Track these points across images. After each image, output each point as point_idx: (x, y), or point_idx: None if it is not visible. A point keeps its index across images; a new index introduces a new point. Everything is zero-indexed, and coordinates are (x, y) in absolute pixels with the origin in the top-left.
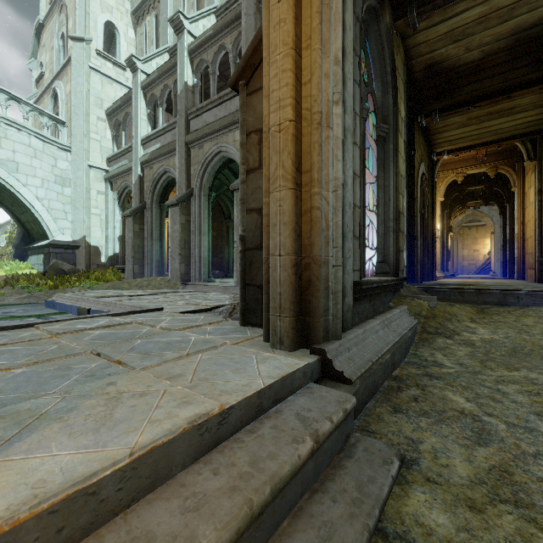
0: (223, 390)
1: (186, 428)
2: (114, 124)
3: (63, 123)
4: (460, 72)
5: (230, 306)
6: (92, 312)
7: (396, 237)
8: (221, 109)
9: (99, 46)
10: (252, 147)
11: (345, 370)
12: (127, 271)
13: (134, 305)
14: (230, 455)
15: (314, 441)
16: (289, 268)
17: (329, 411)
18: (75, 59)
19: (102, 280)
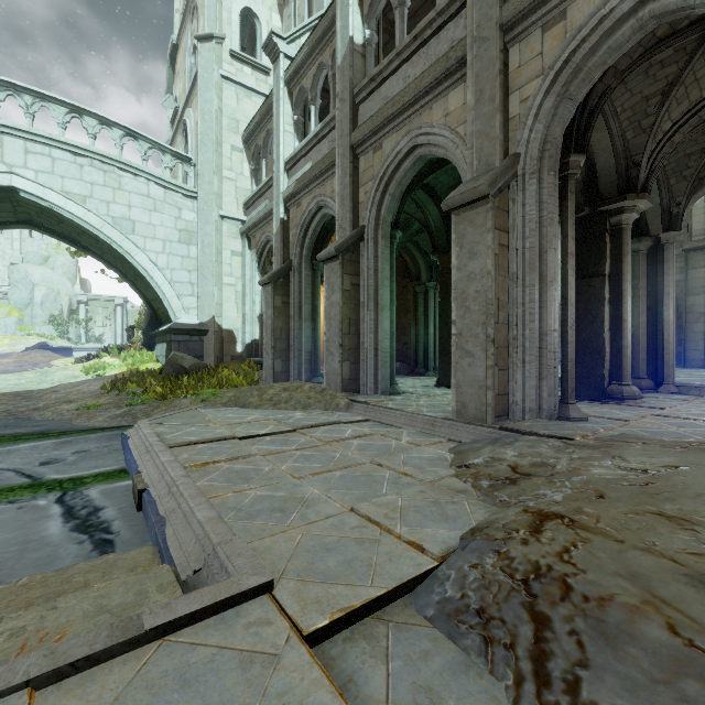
0: None
1: None
2: (252, 153)
3: (189, 161)
4: None
5: (508, 584)
6: (143, 503)
7: None
8: (416, 62)
9: (234, 45)
10: None
11: None
12: (265, 368)
13: (205, 530)
14: None
15: None
16: None
17: None
18: (203, 68)
19: (227, 385)
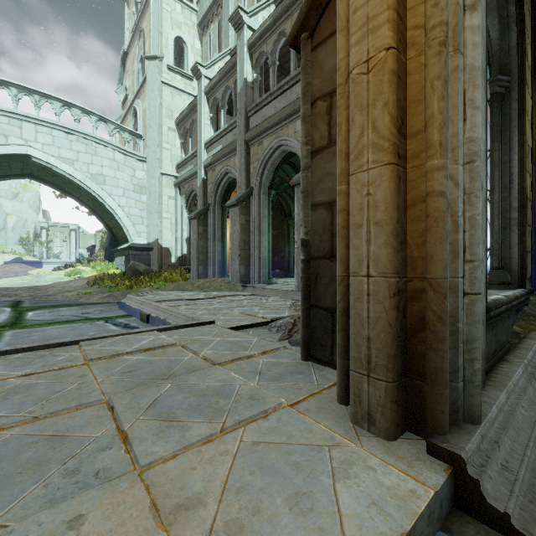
0: None
1: None
2: (182, 132)
3: (140, 137)
4: None
5: (289, 321)
6: (151, 318)
7: (522, 233)
8: (280, 100)
9: (170, 61)
10: (318, 119)
11: (511, 509)
12: (192, 271)
13: (187, 315)
14: None
15: None
16: (386, 298)
17: None
18: (150, 77)
19: (169, 280)
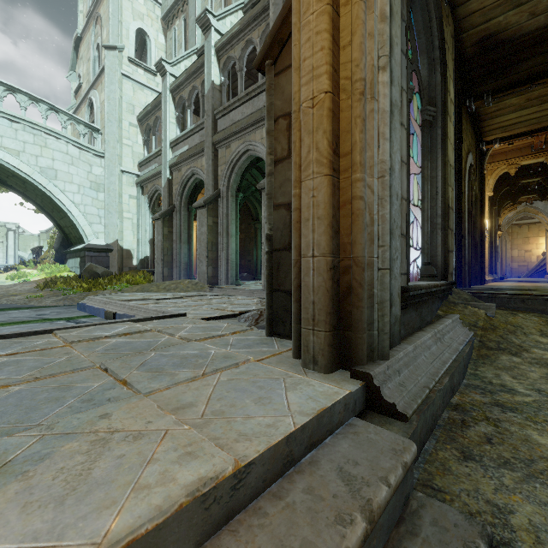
0: (241, 433)
1: (183, 504)
2: (144, 129)
3: (97, 130)
4: (520, 44)
5: (256, 312)
6: (118, 316)
7: (445, 236)
8: (248, 106)
9: (131, 53)
10: (280, 134)
11: (398, 401)
12: (157, 273)
13: (157, 310)
14: (247, 540)
15: (367, 521)
16: (325, 272)
17: (383, 466)
18: (109, 68)
19: (132, 283)
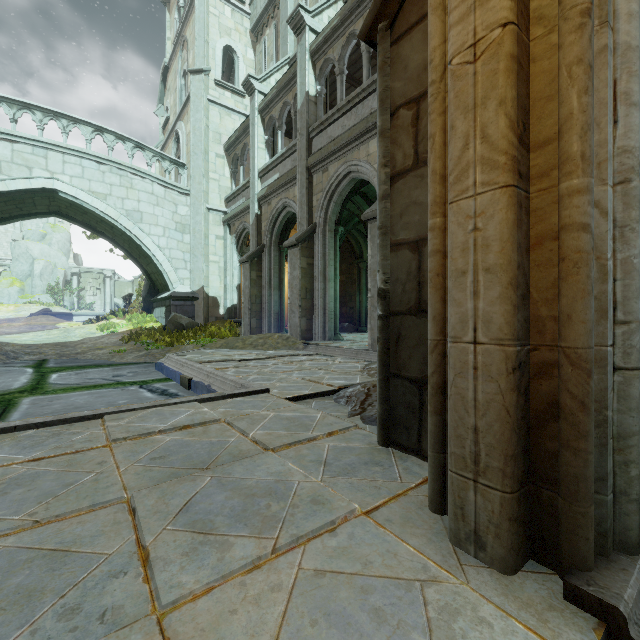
0: None
1: None
2: (232, 159)
3: (183, 165)
4: None
5: (362, 390)
6: (193, 384)
7: None
8: (350, 117)
9: (218, 75)
10: (400, 132)
11: None
12: (244, 325)
13: (236, 381)
14: None
15: None
16: (502, 375)
17: None
18: (194, 94)
19: (217, 336)
